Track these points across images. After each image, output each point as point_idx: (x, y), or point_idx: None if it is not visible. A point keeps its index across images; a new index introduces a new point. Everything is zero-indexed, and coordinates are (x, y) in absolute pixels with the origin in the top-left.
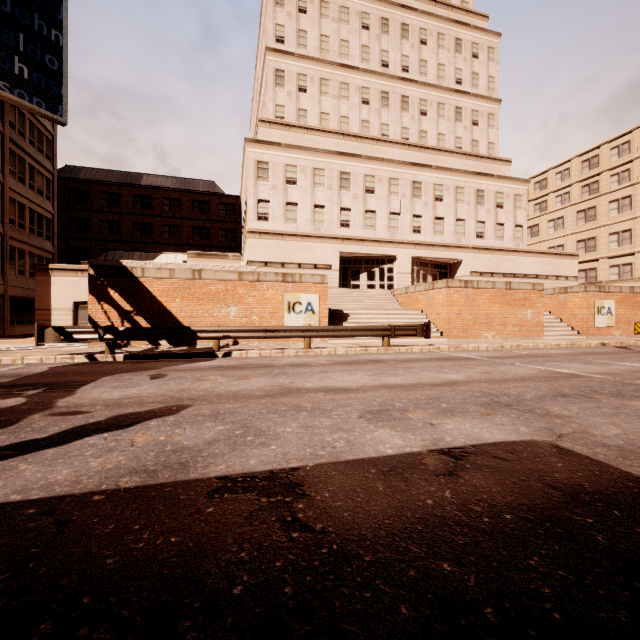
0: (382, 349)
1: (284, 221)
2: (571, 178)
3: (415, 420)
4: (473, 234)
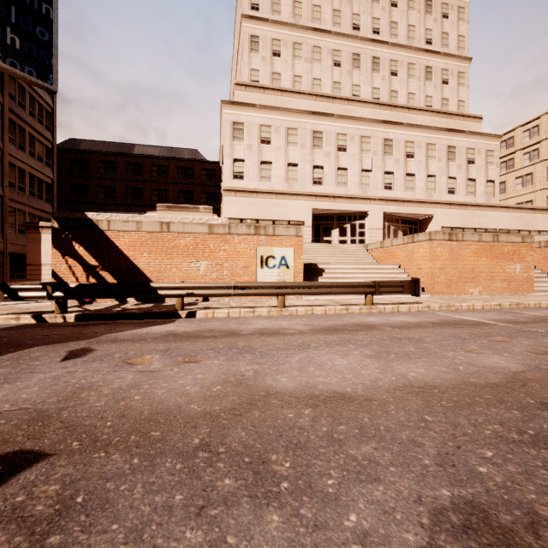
0: (365, 308)
1: (259, 179)
2: (540, 135)
3: None
4: (444, 190)
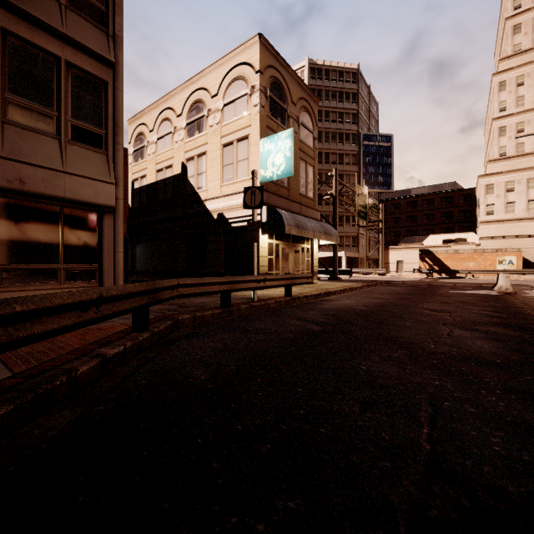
0: None
1: (504, 213)
2: None
3: None
4: None
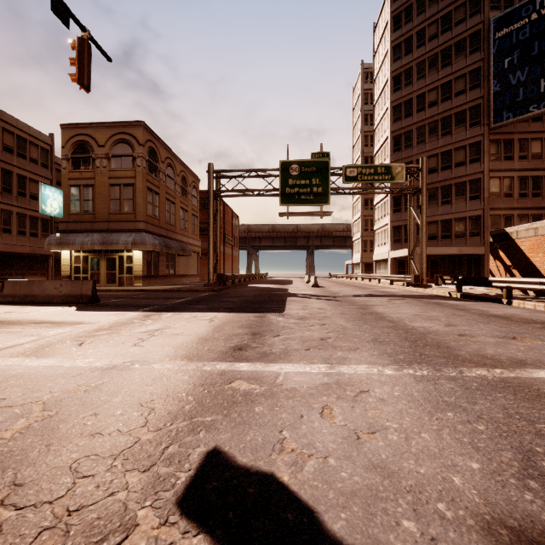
0: None
1: None
2: None
3: (310, 309)
4: None
